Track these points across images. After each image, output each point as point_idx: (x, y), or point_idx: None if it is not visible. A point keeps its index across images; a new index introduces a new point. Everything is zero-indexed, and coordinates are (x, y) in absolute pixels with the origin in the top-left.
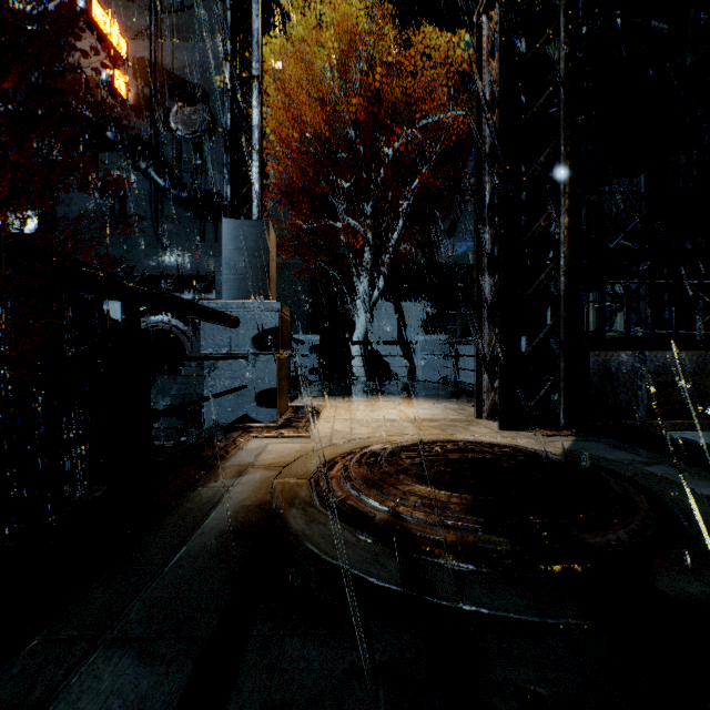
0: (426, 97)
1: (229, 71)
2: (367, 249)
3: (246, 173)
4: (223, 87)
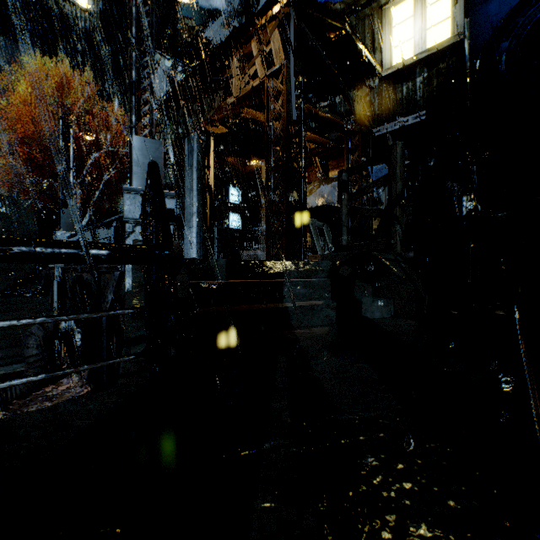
0: (108, 107)
1: (62, 164)
2: (78, 200)
3: (69, 195)
4: (60, 168)
